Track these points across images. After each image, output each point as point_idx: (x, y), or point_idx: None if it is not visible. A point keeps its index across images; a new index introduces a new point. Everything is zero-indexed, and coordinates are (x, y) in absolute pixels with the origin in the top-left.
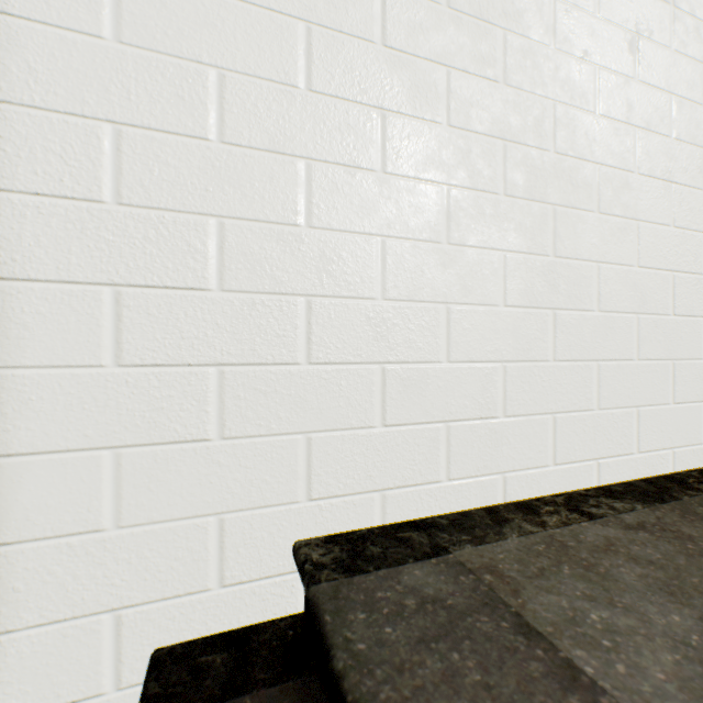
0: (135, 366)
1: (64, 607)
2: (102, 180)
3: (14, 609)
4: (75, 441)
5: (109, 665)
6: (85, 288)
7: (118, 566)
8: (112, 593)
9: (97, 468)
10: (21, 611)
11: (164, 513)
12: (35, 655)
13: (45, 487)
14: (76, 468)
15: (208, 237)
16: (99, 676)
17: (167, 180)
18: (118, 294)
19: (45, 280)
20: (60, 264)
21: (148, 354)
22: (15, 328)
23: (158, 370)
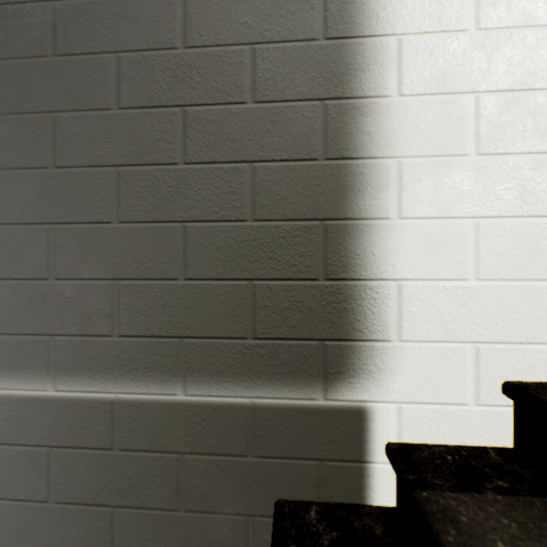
0: (488, 155)
1: (440, 333)
2: (465, 14)
3: (410, 326)
4: (447, 211)
5: (469, 384)
6: (453, 97)
7: (476, 309)
8: (472, 329)
9: (461, 232)
10: (414, 328)
11: (509, 273)
12: (423, 362)
13: (429, 243)
14: (448, 231)
15: (545, 45)
16: (463, 390)
17: (512, 4)
18: (476, 100)
19: (429, 94)
20: (438, 81)
21: (498, 145)
22: (411, 130)
23: (505, 158)
